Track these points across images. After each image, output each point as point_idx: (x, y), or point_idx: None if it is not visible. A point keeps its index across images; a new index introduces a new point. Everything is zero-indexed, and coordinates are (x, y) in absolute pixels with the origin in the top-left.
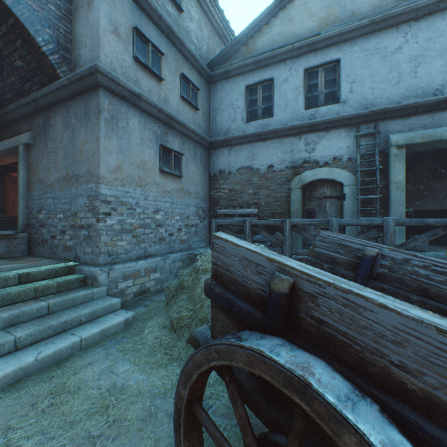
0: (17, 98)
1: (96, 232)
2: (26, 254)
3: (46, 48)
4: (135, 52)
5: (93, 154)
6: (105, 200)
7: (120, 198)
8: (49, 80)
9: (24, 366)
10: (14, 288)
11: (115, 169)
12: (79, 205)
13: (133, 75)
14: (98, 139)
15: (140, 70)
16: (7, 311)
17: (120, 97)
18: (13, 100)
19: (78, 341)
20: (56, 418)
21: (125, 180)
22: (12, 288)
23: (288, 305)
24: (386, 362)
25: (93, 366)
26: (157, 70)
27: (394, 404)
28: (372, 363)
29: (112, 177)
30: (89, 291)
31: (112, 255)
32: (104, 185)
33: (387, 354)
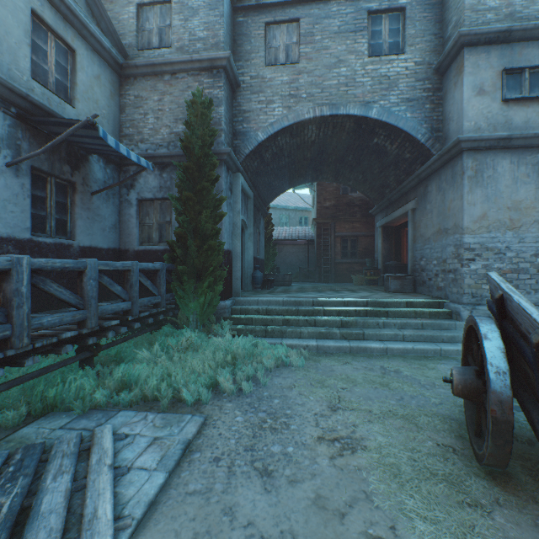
0: (406, 177)
1: (459, 276)
2: (411, 291)
3: (422, 140)
4: (503, 95)
5: (457, 209)
6: (468, 248)
7: (484, 244)
8: (426, 159)
9: (406, 348)
10: (403, 309)
11: (478, 218)
12: (447, 253)
13: (500, 119)
14: (461, 196)
15: (510, 108)
16: (399, 320)
17: (484, 149)
18: (404, 179)
19: (438, 349)
20: (418, 372)
21: (490, 226)
22: (402, 309)
23: (501, 305)
24: (518, 324)
25: (445, 365)
26: (538, 91)
27: (517, 339)
28: (517, 326)
29: (475, 226)
30: (451, 322)
31: (475, 296)
32: (466, 235)
33: (517, 320)
